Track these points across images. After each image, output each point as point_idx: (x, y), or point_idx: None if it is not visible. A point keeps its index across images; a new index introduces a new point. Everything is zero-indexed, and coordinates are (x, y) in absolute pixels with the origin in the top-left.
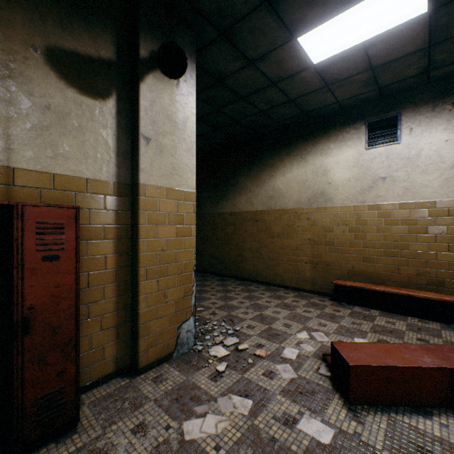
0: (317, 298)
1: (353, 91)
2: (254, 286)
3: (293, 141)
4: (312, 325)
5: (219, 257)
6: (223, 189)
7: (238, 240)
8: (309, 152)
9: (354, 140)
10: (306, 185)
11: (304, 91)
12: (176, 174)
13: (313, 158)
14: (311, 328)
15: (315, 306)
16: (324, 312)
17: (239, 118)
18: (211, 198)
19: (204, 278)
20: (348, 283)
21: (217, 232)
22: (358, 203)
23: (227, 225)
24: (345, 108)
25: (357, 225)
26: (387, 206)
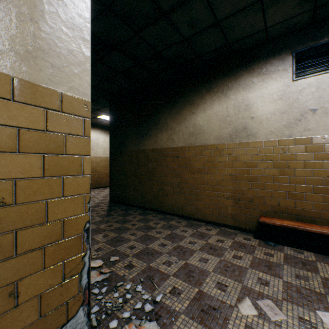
0: (241, 235)
1: (286, 12)
2: (175, 221)
3: (214, 77)
4: (251, 283)
5: (142, 192)
6: (145, 127)
7: (160, 175)
8: (231, 88)
9: (279, 71)
10: (228, 120)
11: (234, 8)
12: (45, 59)
13: (234, 93)
14: (253, 289)
15: (243, 247)
16: (256, 258)
17: (160, 48)
18: (134, 136)
19: (127, 212)
20: (277, 222)
21: (140, 168)
22: (284, 138)
23: (149, 161)
24: (270, 40)
25: (283, 160)
26: (318, 139)
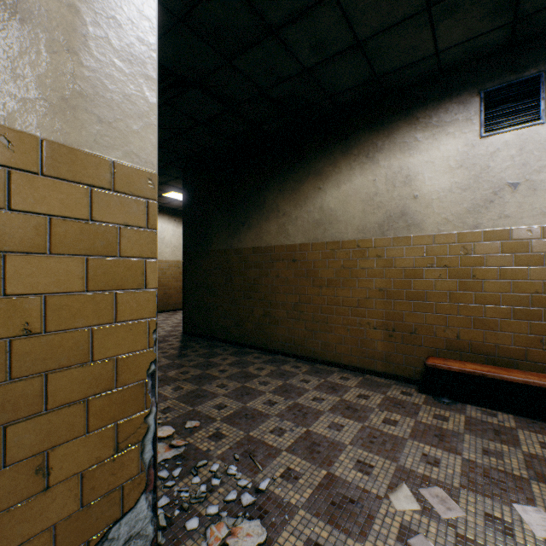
0: (396, 388)
1: (469, 27)
2: (290, 366)
3: (353, 131)
4: (412, 462)
5: (236, 317)
6: (241, 212)
7: (265, 290)
8: (381, 148)
9: (459, 122)
10: (376, 201)
11: (385, 21)
12: (88, 110)
13: (387, 157)
14: (414, 472)
15: (399, 407)
16: (421, 423)
17: (266, 84)
18: (223, 227)
19: (212, 350)
20: (455, 365)
21: (233, 278)
22: (467, 229)
23: (248, 267)
24: (444, 71)
25: (464, 266)
26: (521, 232)
